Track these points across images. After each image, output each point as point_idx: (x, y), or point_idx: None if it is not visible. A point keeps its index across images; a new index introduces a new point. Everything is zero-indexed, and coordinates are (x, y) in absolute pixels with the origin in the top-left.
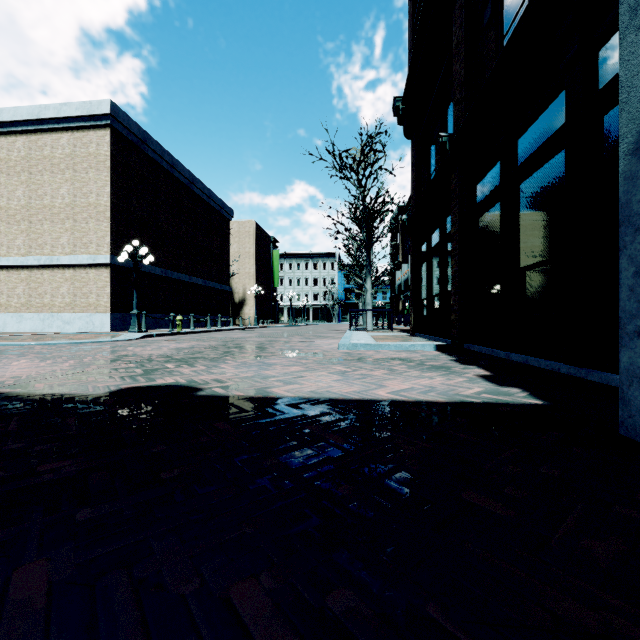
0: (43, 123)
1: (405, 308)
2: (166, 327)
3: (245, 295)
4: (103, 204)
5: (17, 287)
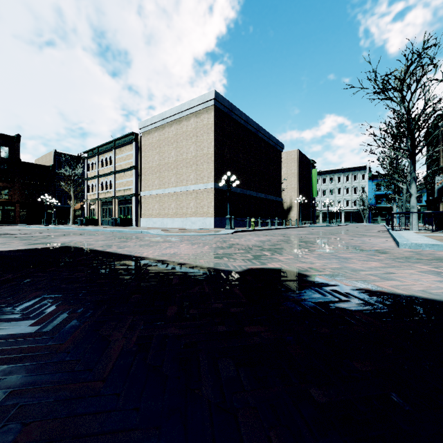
0: (182, 114)
1: None
2: (243, 226)
3: (291, 204)
4: (210, 153)
5: (172, 204)
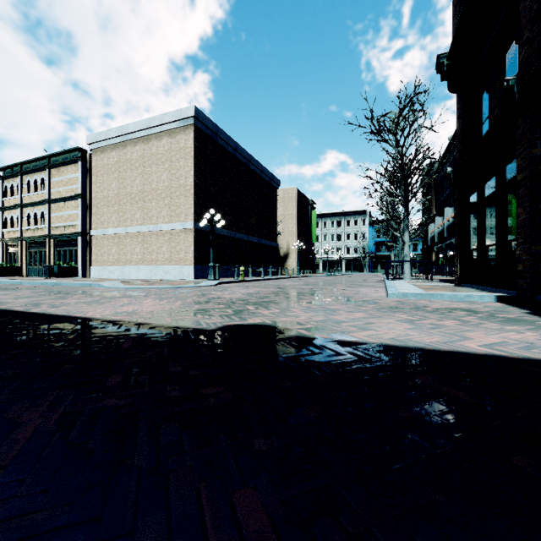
0: (152, 130)
1: (438, 259)
2: (231, 276)
3: (288, 250)
4: (189, 184)
5: (136, 247)
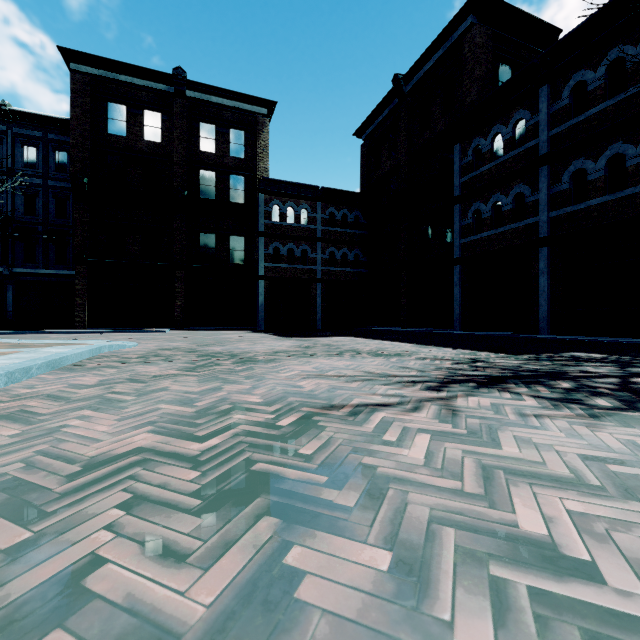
0: None
1: None
2: None
3: None
4: None
5: None
